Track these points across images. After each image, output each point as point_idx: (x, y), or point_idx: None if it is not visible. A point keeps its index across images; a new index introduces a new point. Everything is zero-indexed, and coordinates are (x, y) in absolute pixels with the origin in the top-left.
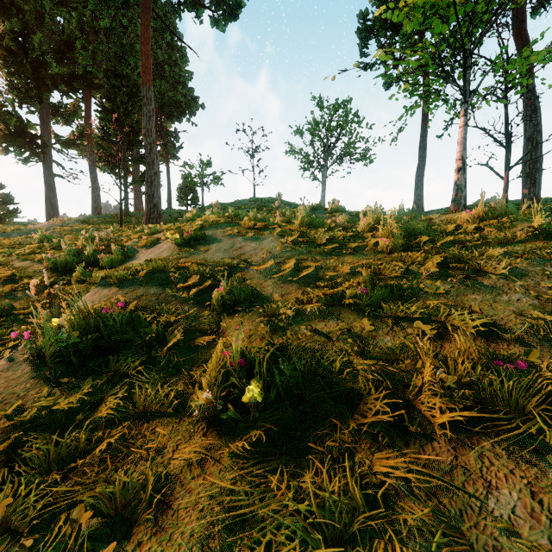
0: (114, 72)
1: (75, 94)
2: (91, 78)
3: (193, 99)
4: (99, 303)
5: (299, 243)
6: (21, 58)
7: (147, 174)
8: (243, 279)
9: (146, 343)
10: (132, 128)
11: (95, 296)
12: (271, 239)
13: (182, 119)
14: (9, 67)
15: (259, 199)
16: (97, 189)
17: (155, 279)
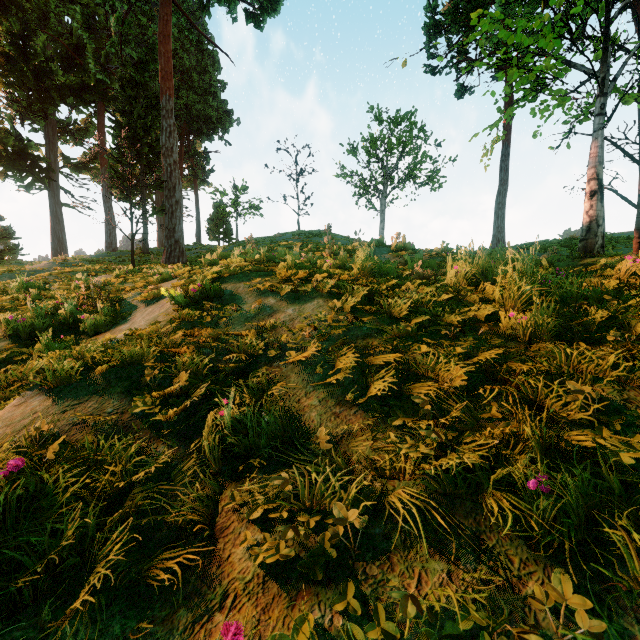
0: (130, 80)
1: (86, 108)
2: (105, 88)
3: (226, 113)
4: (13, 430)
5: (362, 311)
6: (20, 65)
7: (166, 203)
8: (269, 384)
9: (45, 567)
10: (152, 147)
11: (17, 411)
12: (317, 301)
13: (213, 137)
14: (7, 76)
15: (304, 233)
16: (112, 221)
17: (122, 380)
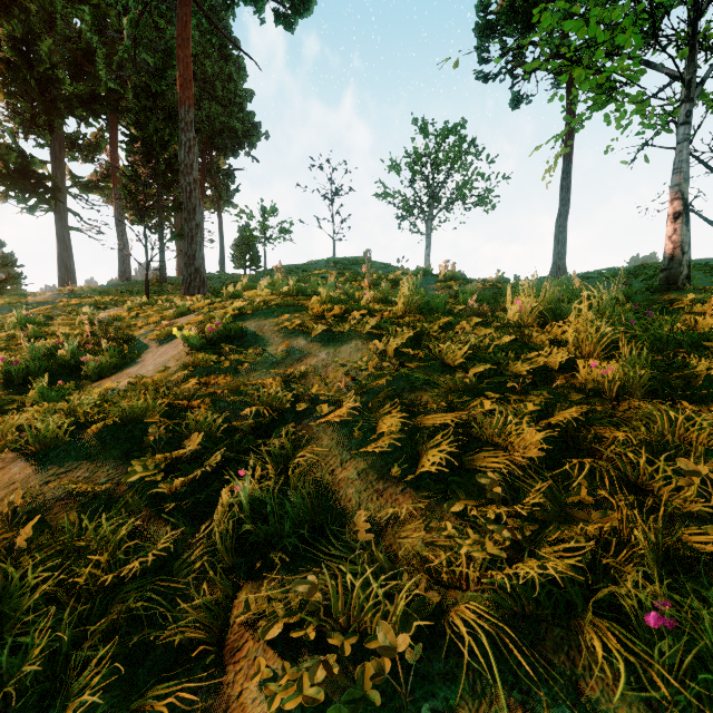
0: (145, 89)
1: (97, 121)
2: (118, 98)
3: (253, 126)
4: None
5: (409, 356)
6: (23, 72)
7: (185, 226)
8: (297, 448)
9: (2, 704)
10: (169, 164)
11: None
12: (355, 343)
13: (239, 153)
14: (9, 85)
15: (340, 260)
16: (126, 246)
17: (121, 441)
